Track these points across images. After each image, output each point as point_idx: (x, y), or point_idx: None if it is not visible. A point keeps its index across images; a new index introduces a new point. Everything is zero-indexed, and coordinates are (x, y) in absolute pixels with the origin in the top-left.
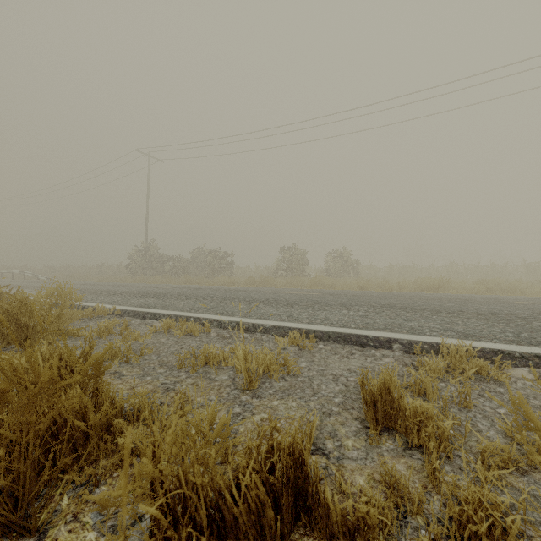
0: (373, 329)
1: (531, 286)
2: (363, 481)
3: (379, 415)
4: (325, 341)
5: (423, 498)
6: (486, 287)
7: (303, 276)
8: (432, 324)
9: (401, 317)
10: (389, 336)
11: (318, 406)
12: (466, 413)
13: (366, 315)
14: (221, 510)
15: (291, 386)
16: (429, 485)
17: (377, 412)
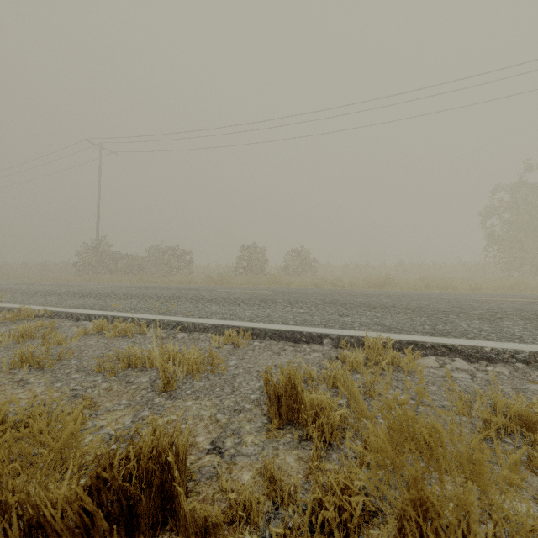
0: (308, 325)
1: (462, 283)
2: (249, 477)
3: (283, 409)
4: (262, 338)
5: (299, 488)
6: (425, 284)
7: (262, 275)
8: (364, 319)
9: (339, 313)
10: (321, 332)
11: (232, 404)
12: (369, 402)
13: (307, 312)
14: (43, 527)
15: (211, 385)
16: (312, 474)
17: (281, 407)
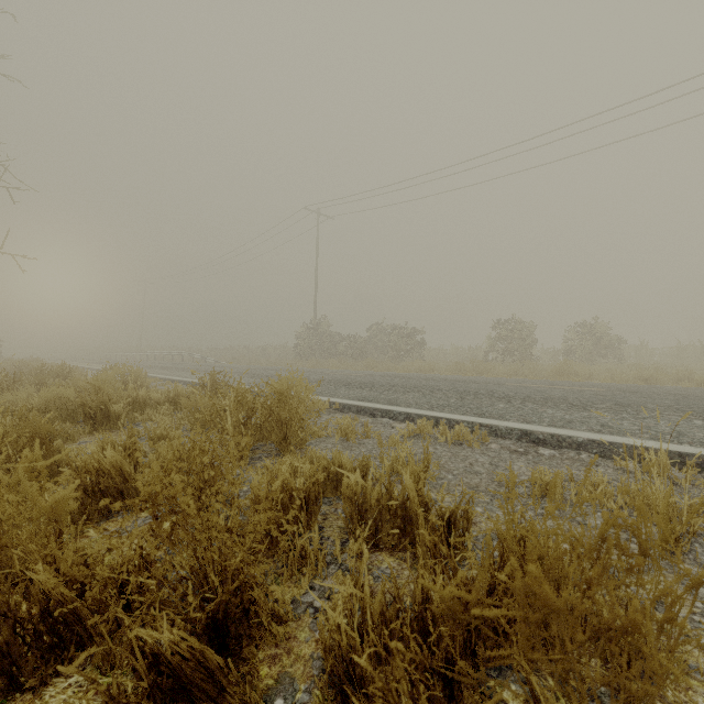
0: None
1: None
2: None
3: None
4: None
5: None
6: None
7: (532, 361)
8: None
9: None
10: None
11: None
12: None
13: None
14: None
15: None
16: None
17: None
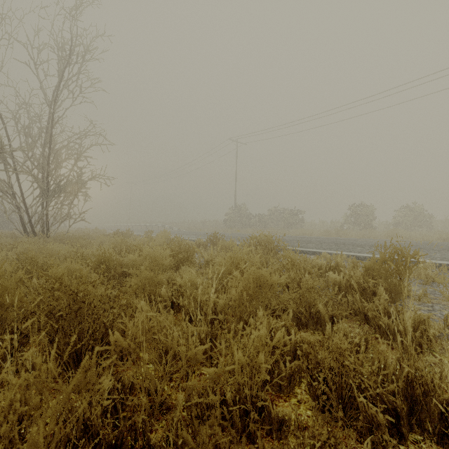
0: None
1: None
2: None
3: None
4: None
5: None
6: None
7: (372, 229)
8: None
9: None
10: None
11: None
12: None
13: None
14: None
15: None
16: None
17: None
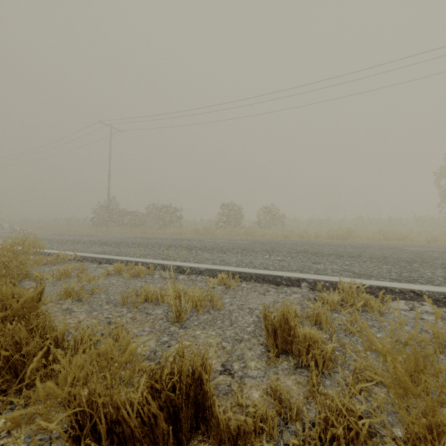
0: (287, 270)
1: (418, 236)
2: (258, 395)
3: (278, 341)
4: (248, 280)
5: (303, 407)
6: (384, 236)
7: (239, 228)
8: (334, 266)
9: (311, 261)
10: (299, 276)
11: (232, 334)
12: (350, 338)
13: (283, 259)
14: (120, 424)
15: (213, 318)
16: (311, 397)
17: (277, 339)
